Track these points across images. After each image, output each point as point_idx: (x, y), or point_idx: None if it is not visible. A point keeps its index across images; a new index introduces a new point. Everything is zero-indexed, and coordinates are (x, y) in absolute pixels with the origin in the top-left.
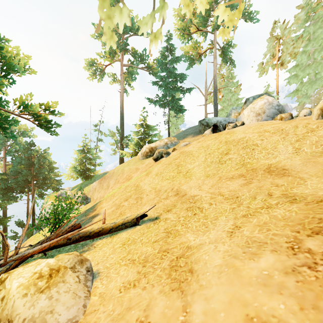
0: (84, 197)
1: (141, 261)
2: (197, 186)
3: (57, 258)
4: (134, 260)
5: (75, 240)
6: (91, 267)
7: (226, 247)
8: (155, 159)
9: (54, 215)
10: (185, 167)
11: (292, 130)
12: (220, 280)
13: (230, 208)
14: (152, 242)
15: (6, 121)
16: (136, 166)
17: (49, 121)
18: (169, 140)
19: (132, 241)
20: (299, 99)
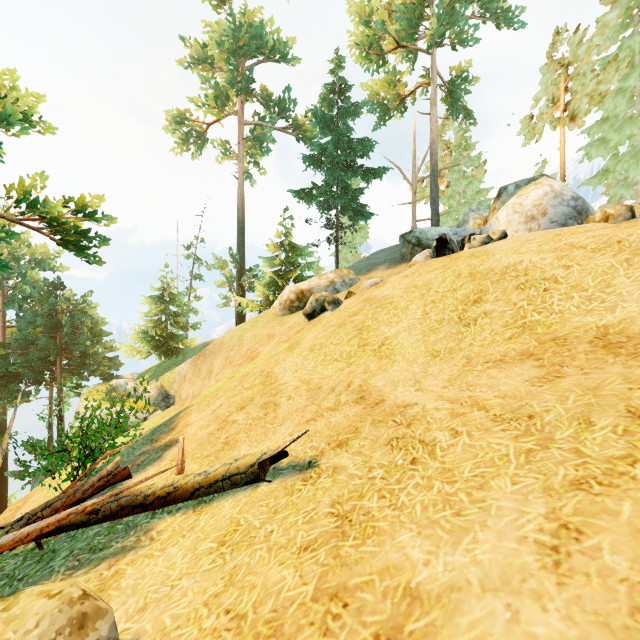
0: (162, 393)
1: (260, 626)
2: (411, 381)
3: (7, 614)
4: (242, 616)
5: (110, 516)
6: (112, 637)
7: (558, 621)
8: (309, 315)
9: (79, 442)
10: (377, 333)
11: None
12: None
13: (519, 450)
14: (298, 549)
15: None
16: (268, 329)
17: (83, 234)
18: (339, 275)
19: (245, 537)
20: (610, 190)
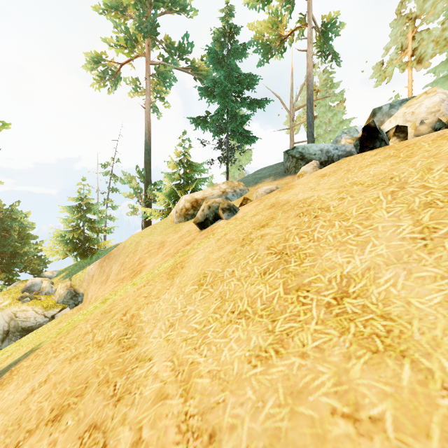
0: (70, 292)
1: None
2: None
3: None
4: None
5: None
6: None
7: None
8: (201, 224)
9: None
10: (320, 265)
11: None
12: None
13: None
14: None
15: None
16: (162, 236)
17: None
18: (230, 186)
19: None
20: None
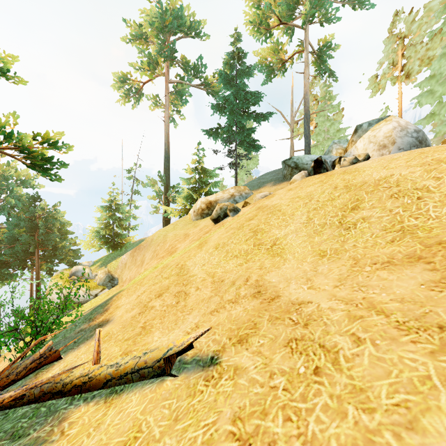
0: (108, 276)
1: None
2: (303, 279)
3: None
4: None
5: (34, 400)
6: None
7: None
8: (215, 220)
9: (31, 321)
10: (269, 235)
11: None
12: None
13: (442, 371)
14: None
15: None
16: (185, 230)
17: (47, 159)
18: (237, 190)
19: None
20: (436, 128)
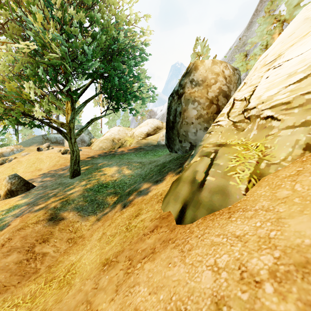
0: None
1: None
2: None
3: None
4: None
5: None
6: None
7: None
8: (0, 164)
9: None
10: (16, 169)
11: (53, 157)
12: None
13: None
14: None
15: None
16: None
17: None
18: (16, 148)
19: None
20: (109, 127)
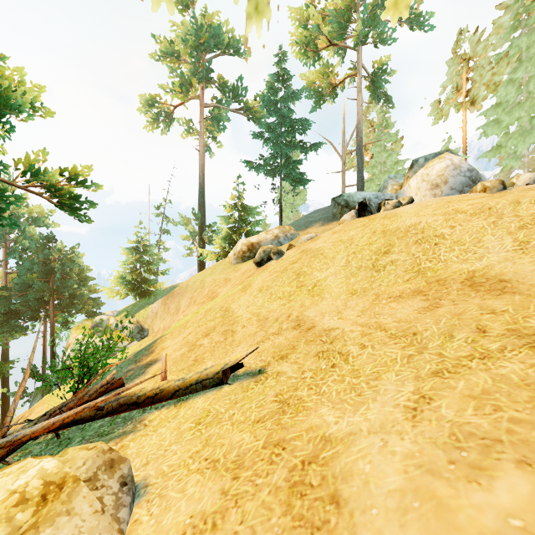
0: (138, 327)
1: (229, 464)
2: (335, 312)
3: (63, 458)
4: (216, 460)
5: (112, 411)
6: (131, 474)
7: (408, 444)
8: (258, 263)
9: (79, 362)
10: (311, 277)
11: (509, 209)
12: (407, 533)
13: (404, 355)
14: (252, 422)
15: (2, 197)
16: (224, 275)
17: (76, 198)
18: (282, 231)
19: (215, 418)
20: (502, 162)
